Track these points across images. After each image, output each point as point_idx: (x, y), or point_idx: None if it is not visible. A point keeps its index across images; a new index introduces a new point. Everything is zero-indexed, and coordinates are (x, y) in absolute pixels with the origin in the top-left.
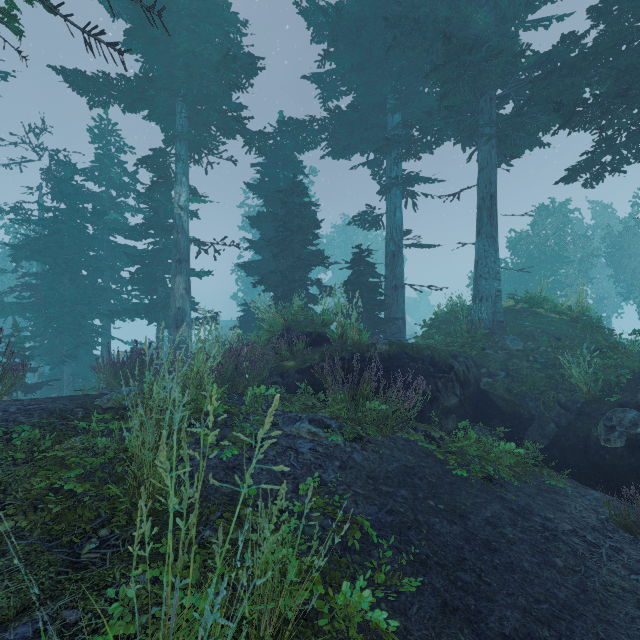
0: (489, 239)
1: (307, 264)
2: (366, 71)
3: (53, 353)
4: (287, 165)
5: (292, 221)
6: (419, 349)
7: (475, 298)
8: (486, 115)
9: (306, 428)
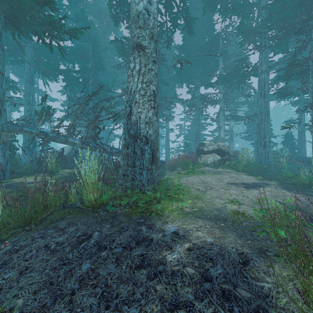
0: None
1: None
2: None
3: None
4: None
5: None
6: (305, 157)
7: None
8: None
9: None
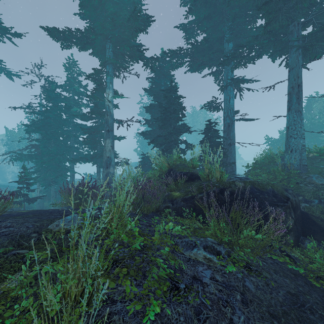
0: (297, 113)
1: (179, 131)
2: (212, 19)
3: (45, 180)
4: (166, 77)
5: (170, 107)
6: (263, 185)
7: (287, 150)
8: (295, 34)
9: (202, 254)
